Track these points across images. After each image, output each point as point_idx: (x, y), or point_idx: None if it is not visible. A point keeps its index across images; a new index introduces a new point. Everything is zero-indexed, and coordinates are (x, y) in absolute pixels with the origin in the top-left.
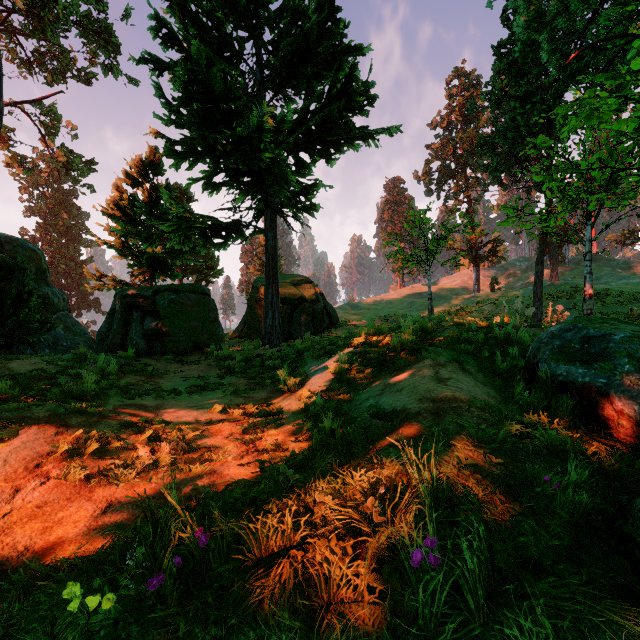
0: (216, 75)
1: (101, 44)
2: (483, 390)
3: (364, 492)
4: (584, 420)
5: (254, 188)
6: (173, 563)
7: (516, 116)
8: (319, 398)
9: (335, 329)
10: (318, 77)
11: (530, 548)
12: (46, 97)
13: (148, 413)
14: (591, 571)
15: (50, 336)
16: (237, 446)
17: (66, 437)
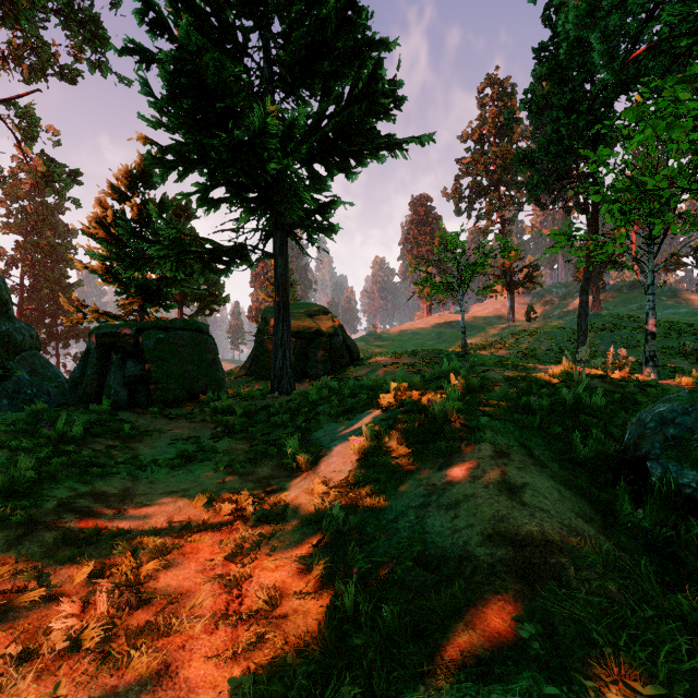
0: (209, 65)
1: (86, 36)
2: (573, 505)
3: None
4: None
5: (260, 205)
6: None
7: (560, 127)
8: (336, 507)
9: (356, 367)
10: (336, 76)
11: None
12: (20, 96)
13: (106, 509)
14: None
15: (10, 383)
16: (214, 592)
17: None
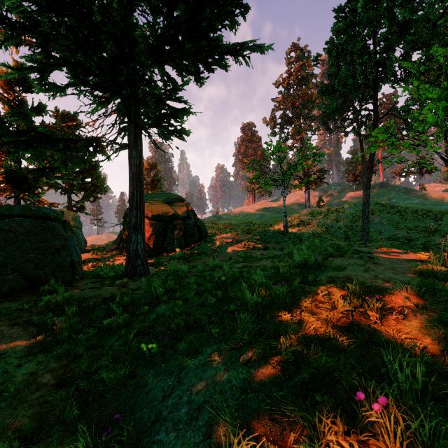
0: None
1: None
2: None
3: None
4: None
5: (111, 96)
6: None
7: (356, 65)
8: None
9: (204, 243)
10: None
11: None
12: None
13: None
14: None
15: None
16: None
17: None
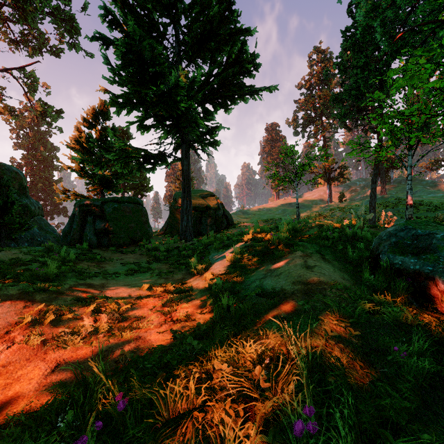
0: (146, 47)
1: (67, 28)
2: (340, 275)
3: (253, 360)
4: (415, 297)
5: (174, 129)
6: (95, 427)
7: (358, 79)
8: (219, 280)
9: (231, 228)
10: (219, 51)
11: (387, 409)
12: (28, 65)
13: (95, 290)
14: (438, 429)
15: (28, 234)
16: (158, 316)
17: (31, 309)
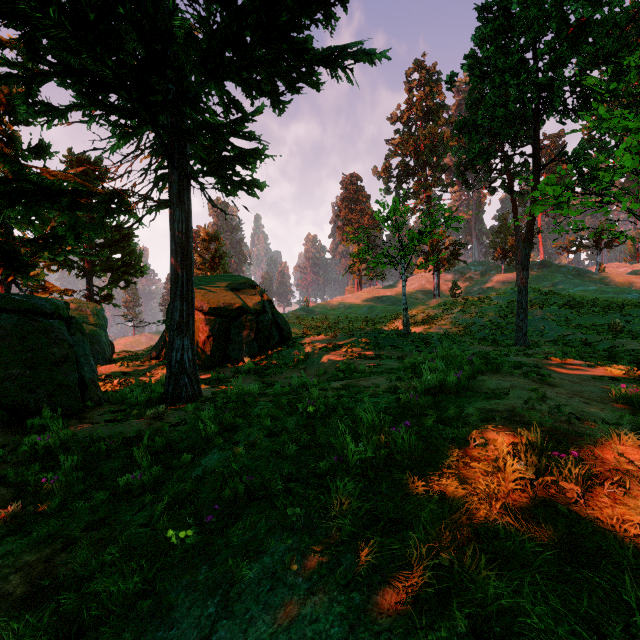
0: None
1: None
2: None
3: None
4: None
5: (141, 126)
6: None
7: (509, 88)
8: None
9: (287, 349)
10: None
11: None
12: None
13: None
14: None
15: None
16: None
17: None
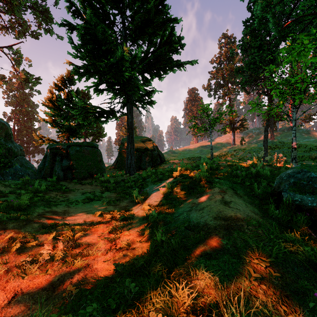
0: (99, 30)
1: (43, 18)
2: (251, 209)
3: (186, 310)
4: (313, 229)
5: (121, 92)
6: None
7: (255, 56)
8: (154, 212)
9: (163, 164)
10: (154, 34)
11: None
12: (14, 44)
13: (58, 217)
14: None
15: (12, 169)
16: (105, 243)
17: (2, 237)
